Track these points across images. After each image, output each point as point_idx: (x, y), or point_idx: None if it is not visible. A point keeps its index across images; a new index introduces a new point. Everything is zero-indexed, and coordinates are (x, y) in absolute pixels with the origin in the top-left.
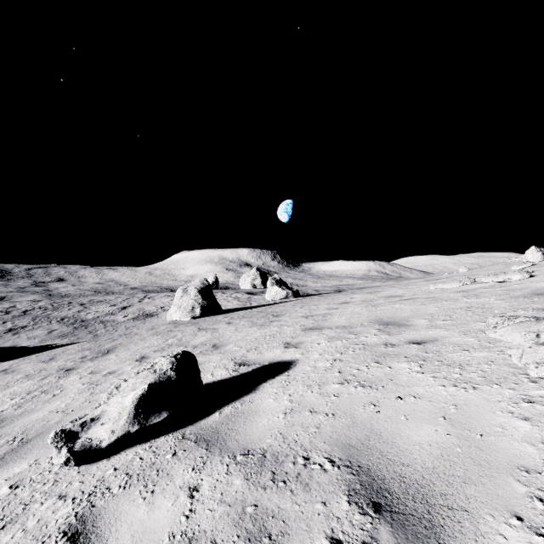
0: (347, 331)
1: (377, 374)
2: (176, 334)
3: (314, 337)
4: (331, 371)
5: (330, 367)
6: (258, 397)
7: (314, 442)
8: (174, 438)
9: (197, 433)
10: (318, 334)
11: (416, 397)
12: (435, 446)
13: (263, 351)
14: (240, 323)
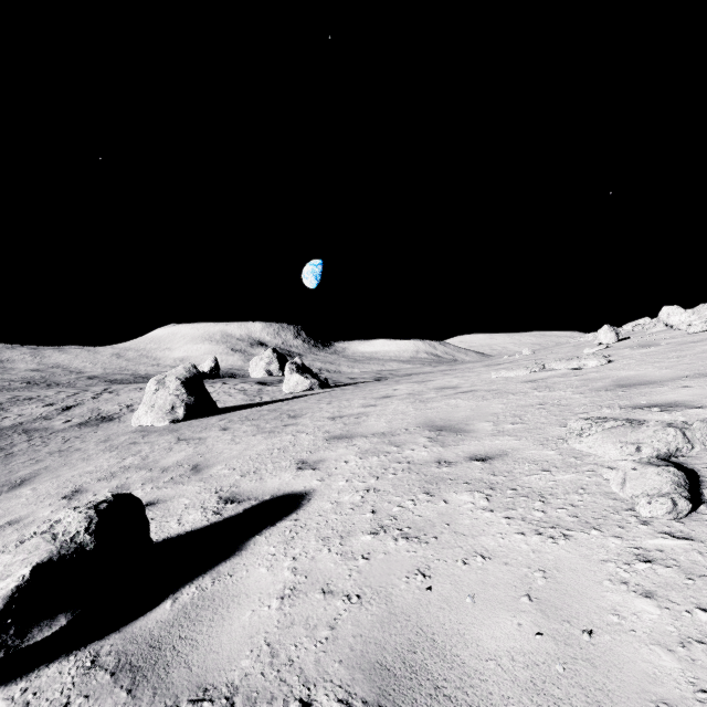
0: (387, 440)
1: (428, 514)
2: (141, 449)
3: (340, 452)
4: (360, 511)
5: (360, 503)
6: (244, 564)
7: (324, 662)
8: (77, 665)
9: (122, 652)
10: (347, 446)
11: (484, 556)
12: (521, 661)
13: (266, 476)
14: (241, 429)
